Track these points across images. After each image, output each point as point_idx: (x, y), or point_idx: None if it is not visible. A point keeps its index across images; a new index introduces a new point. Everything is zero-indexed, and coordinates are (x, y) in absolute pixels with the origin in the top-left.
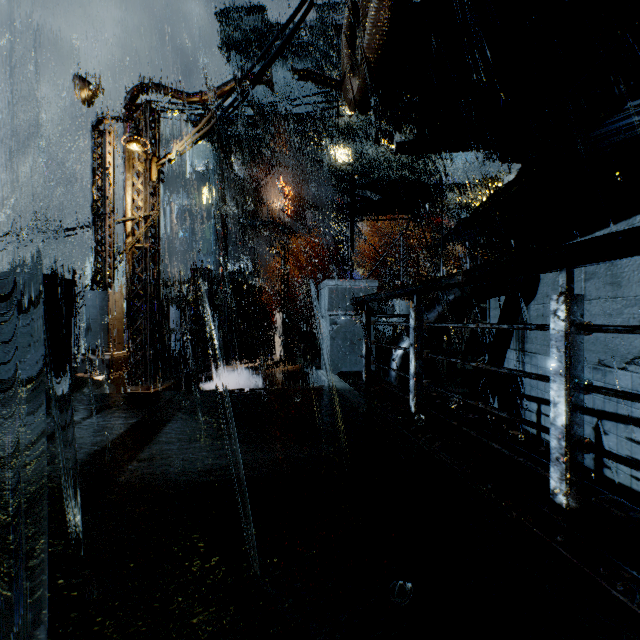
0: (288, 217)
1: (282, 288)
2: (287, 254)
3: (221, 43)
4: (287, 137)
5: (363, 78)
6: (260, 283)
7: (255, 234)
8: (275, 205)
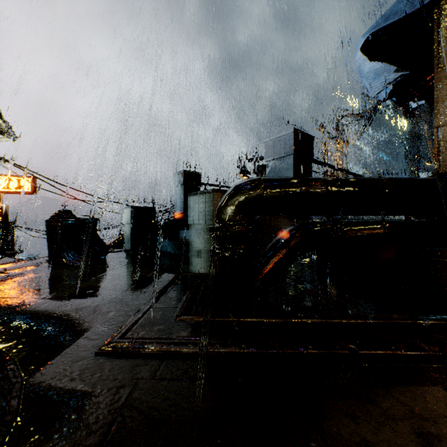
0: None
1: None
2: None
3: None
4: None
5: (402, 114)
6: None
7: None
8: None
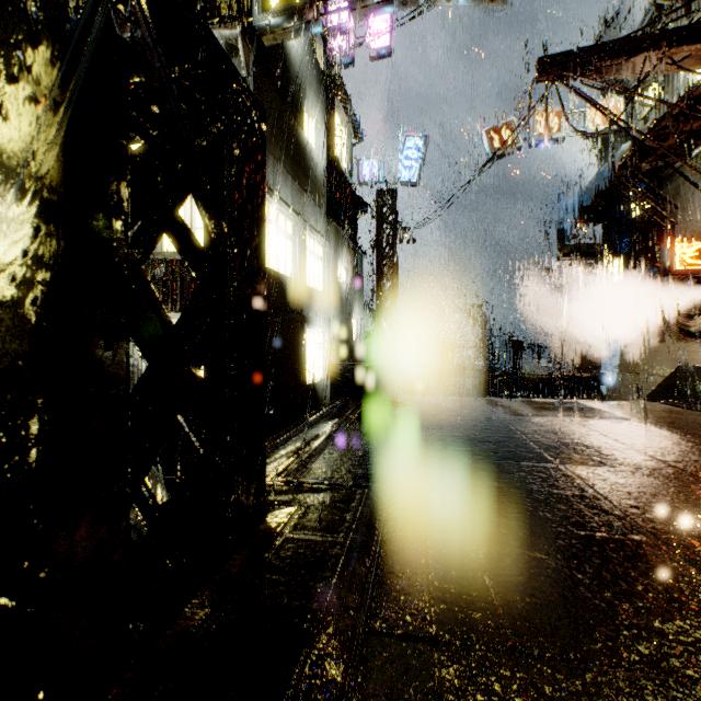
0: None
1: None
2: None
3: None
4: None
5: None
6: None
7: None
8: None
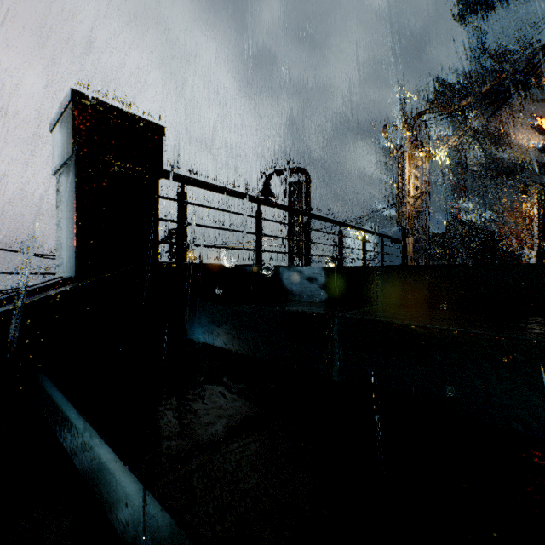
0: (544, 154)
1: (535, 228)
2: (542, 195)
3: (459, 16)
4: (543, 67)
5: None
6: (505, 230)
7: (498, 181)
8: (525, 146)
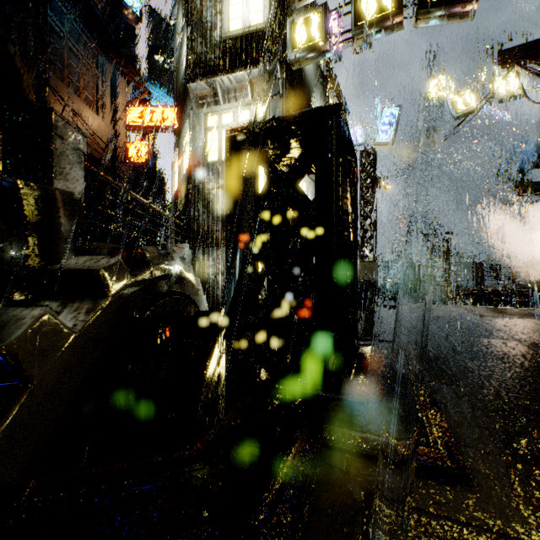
0: None
1: None
2: None
3: None
4: None
5: None
6: None
7: None
8: None
